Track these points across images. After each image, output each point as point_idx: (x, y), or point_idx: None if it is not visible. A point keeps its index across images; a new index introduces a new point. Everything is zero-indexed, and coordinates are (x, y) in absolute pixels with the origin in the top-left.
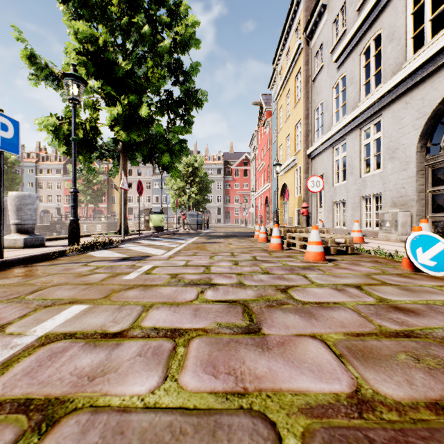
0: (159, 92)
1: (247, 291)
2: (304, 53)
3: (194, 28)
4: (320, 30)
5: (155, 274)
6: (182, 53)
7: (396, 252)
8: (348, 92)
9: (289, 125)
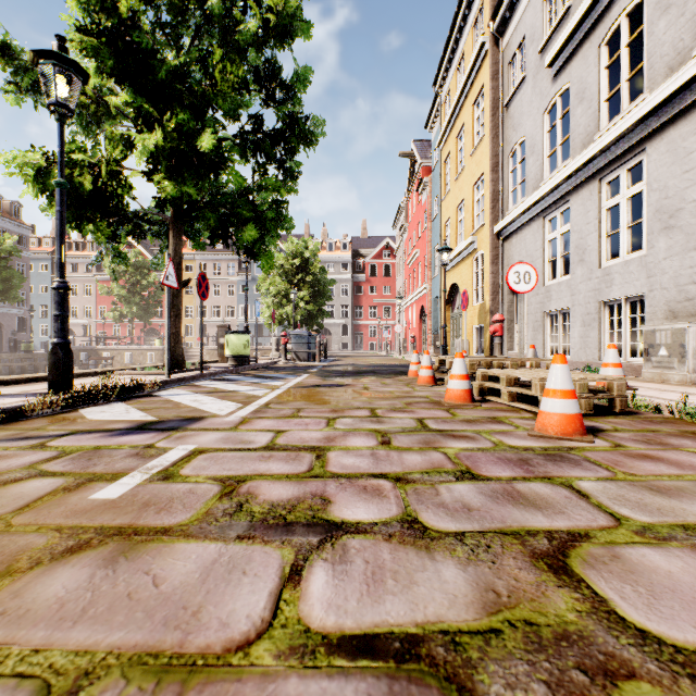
0: (237, 114)
1: (441, 570)
2: (491, 58)
3: None
4: (519, 17)
5: (183, 479)
6: (280, 47)
7: None
8: (575, 117)
9: (463, 184)
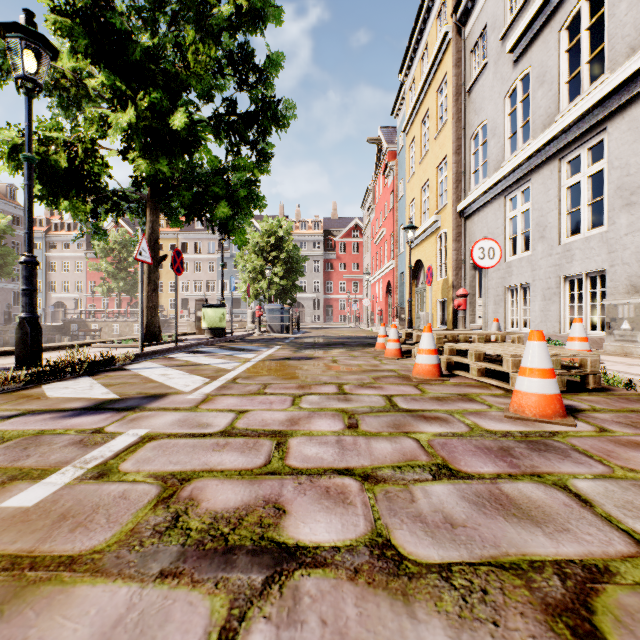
0: (211, 96)
1: (425, 639)
2: (454, 47)
3: None
4: (480, 7)
5: (120, 477)
6: (252, 32)
7: None
8: (535, 100)
9: (427, 167)
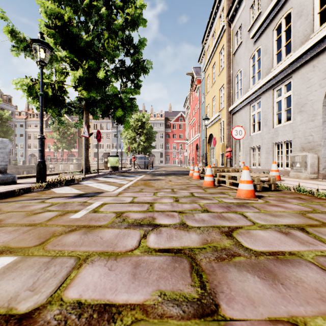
0: (114, 60)
1: (191, 235)
2: (227, 33)
3: (142, 9)
4: (239, 15)
5: (101, 212)
6: (132, 30)
7: (317, 189)
8: (263, 61)
9: (215, 89)
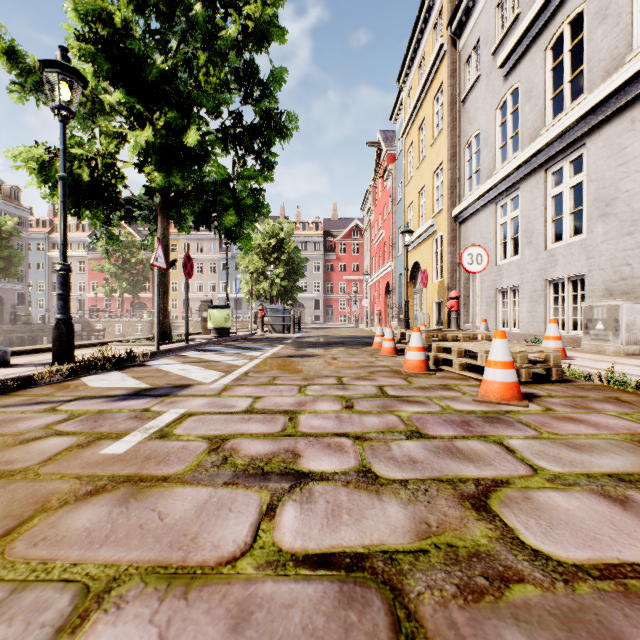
0: (219, 111)
1: (386, 508)
2: (449, 58)
3: (276, 8)
4: (474, 21)
5: (177, 437)
6: (257, 50)
7: None
8: (523, 113)
9: (424, 172)
